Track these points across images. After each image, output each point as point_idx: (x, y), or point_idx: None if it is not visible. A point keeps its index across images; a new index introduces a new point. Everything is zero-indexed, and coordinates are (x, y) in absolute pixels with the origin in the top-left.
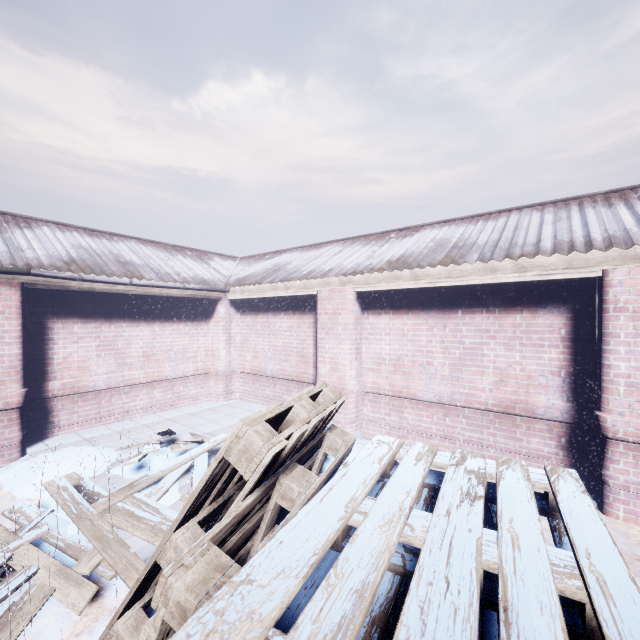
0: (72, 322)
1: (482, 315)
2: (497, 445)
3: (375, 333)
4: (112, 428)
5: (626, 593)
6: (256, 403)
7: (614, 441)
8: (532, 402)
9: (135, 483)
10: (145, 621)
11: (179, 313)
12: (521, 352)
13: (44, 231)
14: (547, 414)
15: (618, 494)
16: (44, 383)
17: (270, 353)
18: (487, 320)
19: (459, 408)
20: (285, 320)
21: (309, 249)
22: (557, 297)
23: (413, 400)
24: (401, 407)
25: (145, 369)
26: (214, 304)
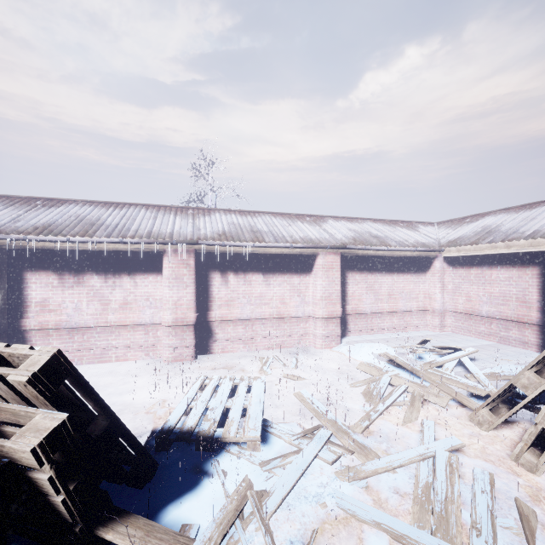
0: (355, 273)
1: None
2: None
3: None
4: (376, 336)
5: None
6: (469, 336)
7: None
8: None
9: (431, 362)
10: (493, 416)
11: (407, 267)
12: None
13: (330, 223)
14: None
15: None
16: (344, 306)
17: (485, 298)
18: None
19: None
20: (502, 272)
21: (517, 210)
22: None
23: None
24: None
25: (388, 303)
26: (430, 260)
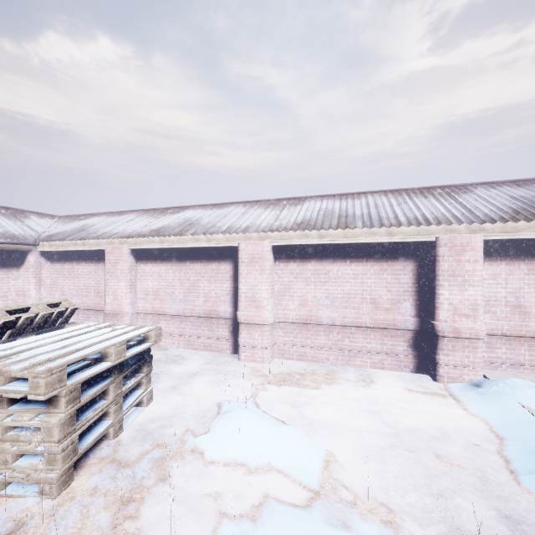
0: None
1: (198, 264)
2: (205, 335)
3: (144, 275)
4: None
5: (110, 343)
6: None
7: (241, 324)
8: (219, 310)
9: None
10: None
11: None
12: (215, 284)
13: None
14: (224, 315)
15: (242, 349)
16: None
17: (74, 291)
18: (200, 267)
19: (188, 317)
20: (86, 267)
21: (114, 215)
22: (229, 255)
23: (165, 315)
24: (159, 320)
25: None
26: (25, 254)
